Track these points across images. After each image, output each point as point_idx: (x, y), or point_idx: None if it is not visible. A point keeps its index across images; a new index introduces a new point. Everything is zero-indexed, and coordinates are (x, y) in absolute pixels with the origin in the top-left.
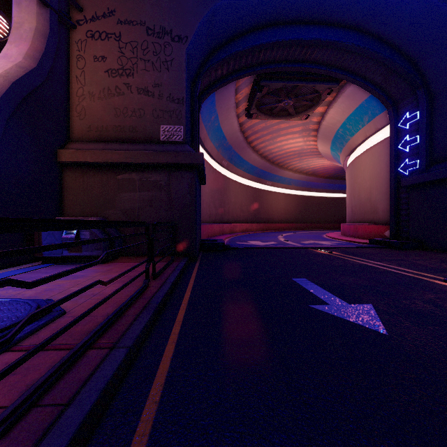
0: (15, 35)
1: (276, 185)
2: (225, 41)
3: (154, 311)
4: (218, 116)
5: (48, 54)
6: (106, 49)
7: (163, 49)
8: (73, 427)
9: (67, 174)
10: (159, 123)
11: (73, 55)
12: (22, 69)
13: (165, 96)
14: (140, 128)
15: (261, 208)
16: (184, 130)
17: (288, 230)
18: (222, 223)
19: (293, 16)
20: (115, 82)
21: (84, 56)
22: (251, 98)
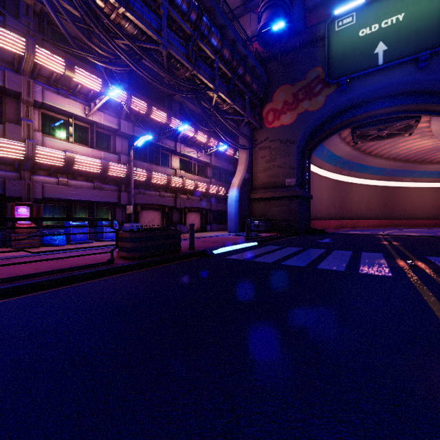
0: (240, 162)
1: (418, 180)
2: (320, 126)
3: (277, 237)
4: (329, 150)
5: (248, 165)
6: (265, 153)
7: (286, 148)
8: (268, 238)
9: (252, 202)
10: (285, 179)
11: (254, 158)
12: (243, 174)
13: (287, 167)
14: (278, 181)
15: (396, 205)
16: (295, 180)
17: (435, 226)
18: (343, 219)
19: (361, 102)
20: (268, 165)
21: (258, 157)
22: (351, 136)
